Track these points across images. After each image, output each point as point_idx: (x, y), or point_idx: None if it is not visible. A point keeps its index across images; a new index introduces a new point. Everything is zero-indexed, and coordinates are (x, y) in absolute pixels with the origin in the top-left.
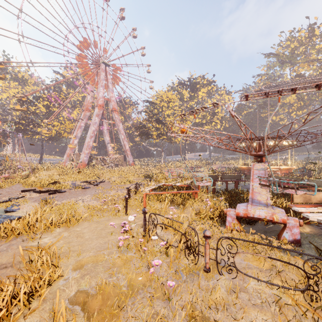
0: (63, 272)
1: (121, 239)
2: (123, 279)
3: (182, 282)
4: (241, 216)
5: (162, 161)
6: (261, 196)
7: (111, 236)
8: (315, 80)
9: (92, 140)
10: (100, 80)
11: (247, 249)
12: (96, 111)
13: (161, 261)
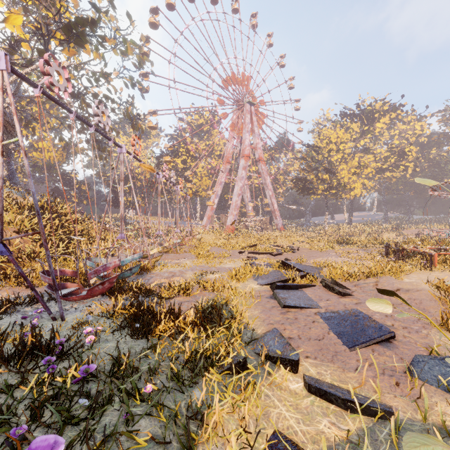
0: None
1: None
2: None
3: None
4: None
5: (325, 224)
6: None
7: None
8: None
9: (239, 199)
10: (246, 125)
11: None
12: (243, 164)
13: None
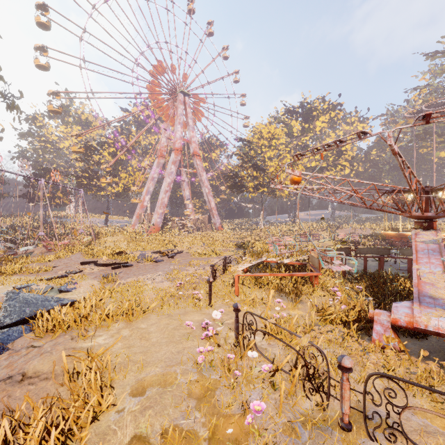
0: (117, 398)
1: (201, 352)
2: (202, 425)
3: (301, 444)
4: (401, 325)
5: (261, 223)
6: (436, 291)
7: (188, 341)
8: None
9: (167, 196)
10: (178, 116)
11: (417, 389)
12: (173, 158)
13: (265, 406)
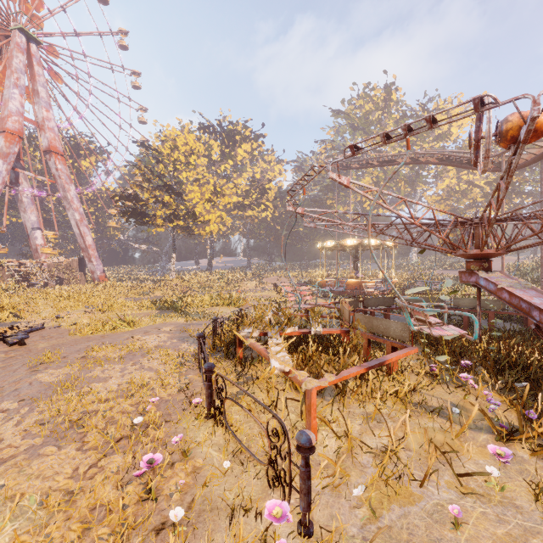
0: None
1: None
2: None
3: None
4: None
5: (172, 271)
6: None
7: None
8: (429, 152)
9: None
10: (13, 71)
11: None
12: None
13: None
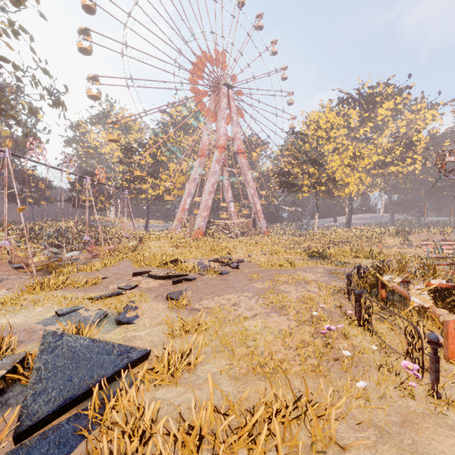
0: None
1: None
2: None
3: None
4: None
5: (315, 227)
6: None
7: None
8: None
9: (211, 197)
10: (221, 110)
11: None
12: (216, 156)
13: None
